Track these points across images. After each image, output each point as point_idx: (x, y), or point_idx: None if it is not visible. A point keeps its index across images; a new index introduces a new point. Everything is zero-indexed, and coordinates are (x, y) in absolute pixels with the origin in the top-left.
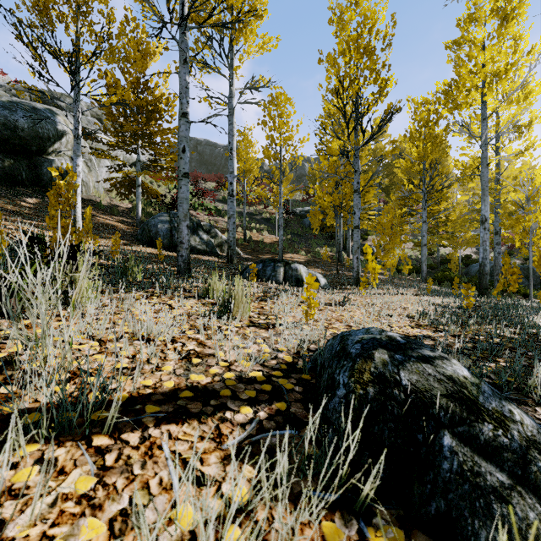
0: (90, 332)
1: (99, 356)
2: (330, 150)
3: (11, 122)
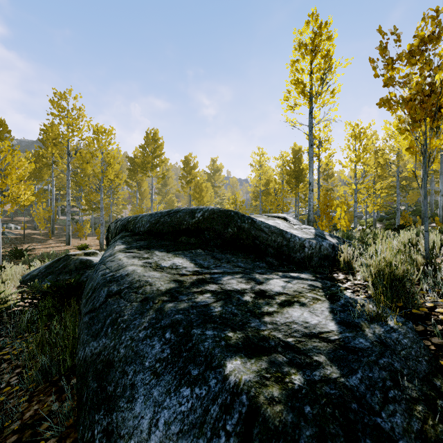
0: None
1: None
2: None
3: None
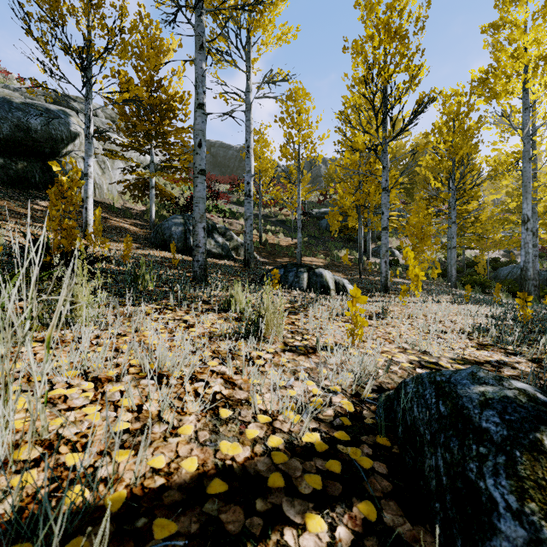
0: (85, 366)
1: (91, 408)
2: (357, 145)
3: (24, 123)
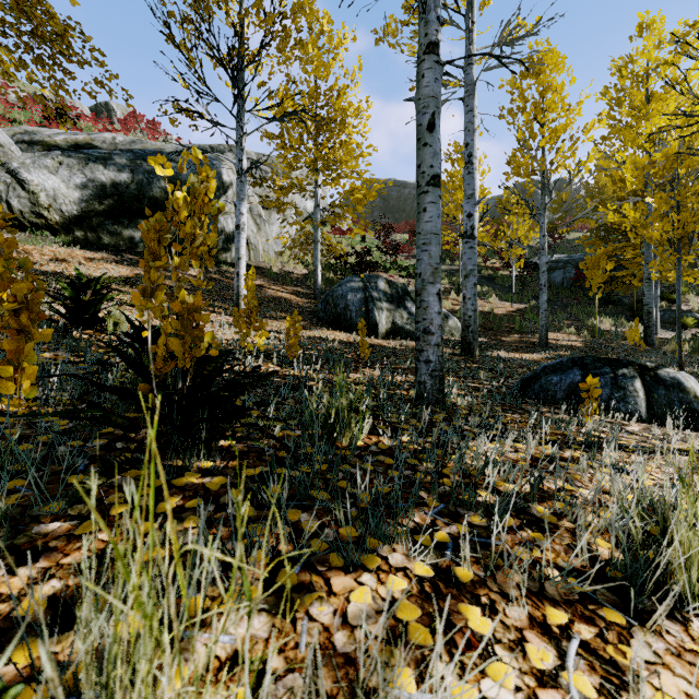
0: None
1: None
2: None
3: (174, 176)
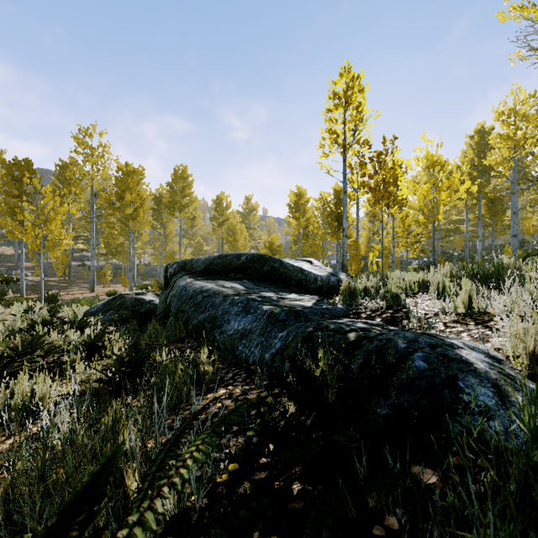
0: None
1: None
2: None
3: None
